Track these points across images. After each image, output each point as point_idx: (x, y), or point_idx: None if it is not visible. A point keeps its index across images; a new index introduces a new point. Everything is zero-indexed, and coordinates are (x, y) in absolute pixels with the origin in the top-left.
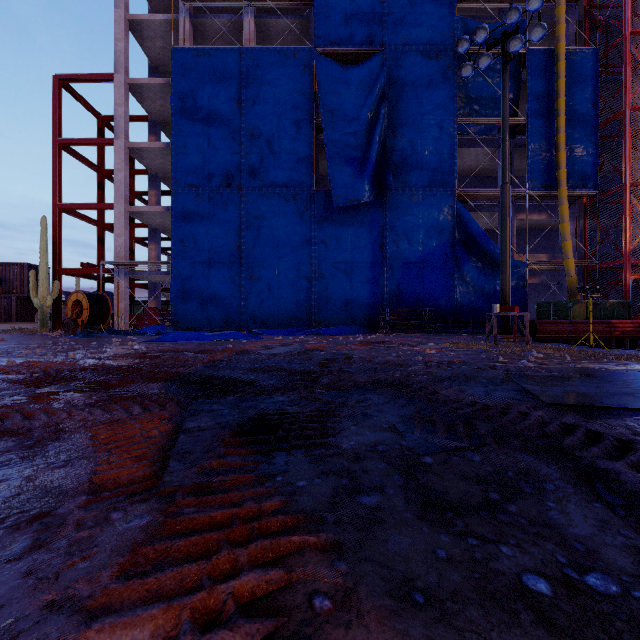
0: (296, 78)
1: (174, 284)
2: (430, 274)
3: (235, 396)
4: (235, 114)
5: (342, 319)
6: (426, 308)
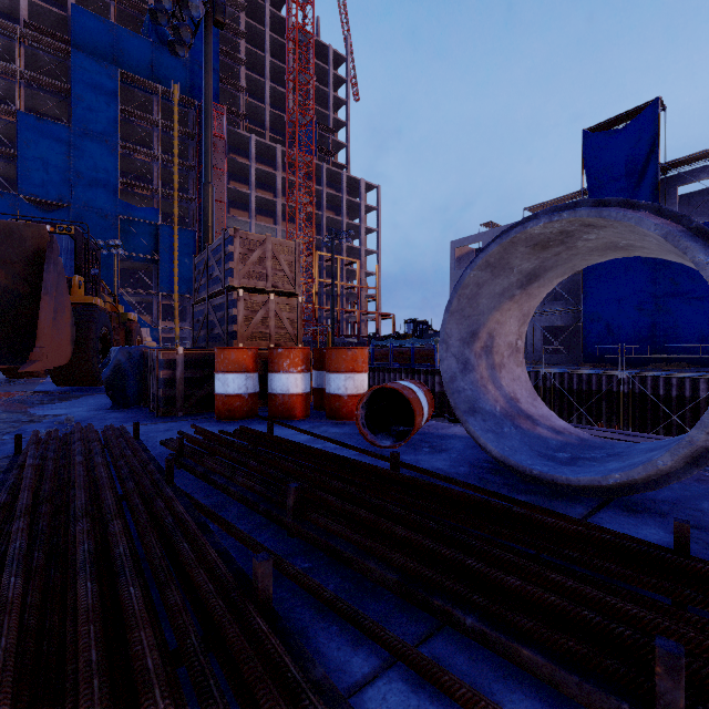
0: (3, 210)
1: None
2: None
3: None
4: None
5: None
6: None
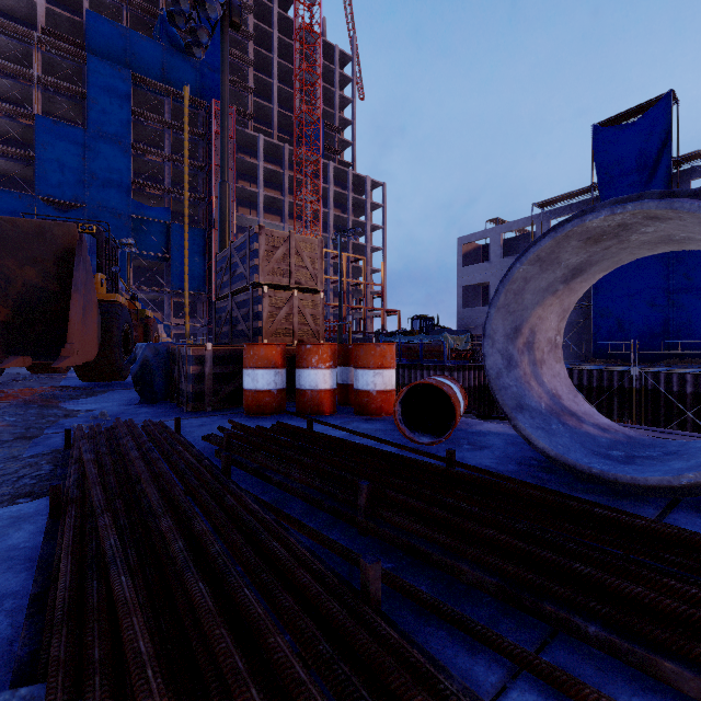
0: (22, 210)
1: None
2: None
3: None
4: None
5: None
6: None
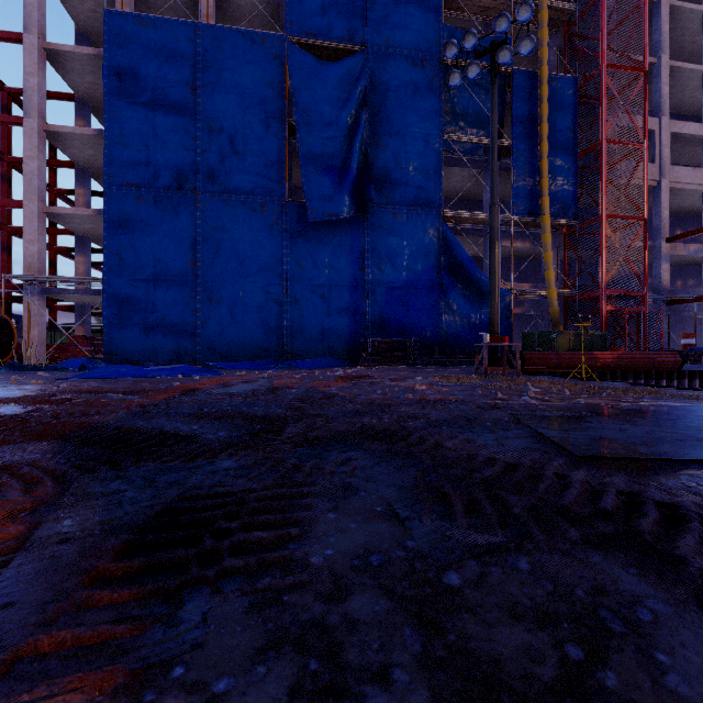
0: (265, 68)
1: (108, 306)
2: (415, 301)
3: (158, 461)
4: (189, 102)
5: (319, 350)
6: (411, 338)
